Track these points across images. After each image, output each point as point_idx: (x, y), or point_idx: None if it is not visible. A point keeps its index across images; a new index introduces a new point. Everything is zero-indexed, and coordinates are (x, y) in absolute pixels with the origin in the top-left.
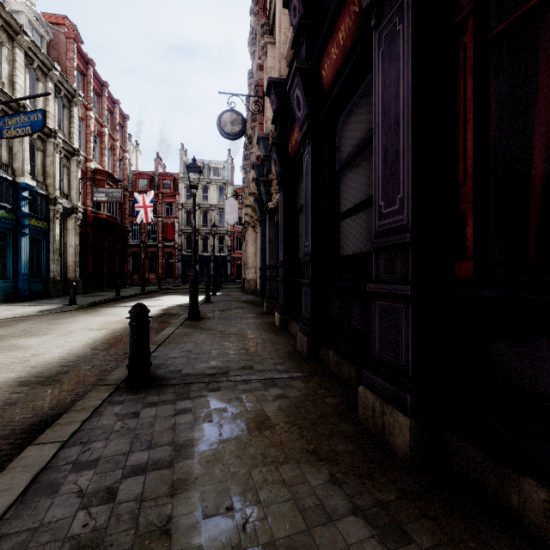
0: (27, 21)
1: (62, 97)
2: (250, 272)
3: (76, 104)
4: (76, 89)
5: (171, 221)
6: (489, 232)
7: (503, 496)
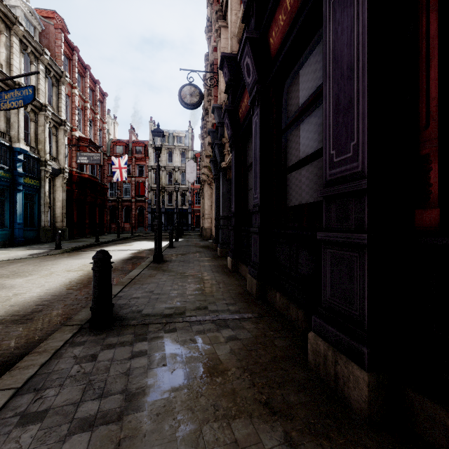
0: (22, 15)
1: (51, 77)
2: (207, 222)
3: (63, 83)
4: (63, 71)
5: (142, 180)
6: None
7: None
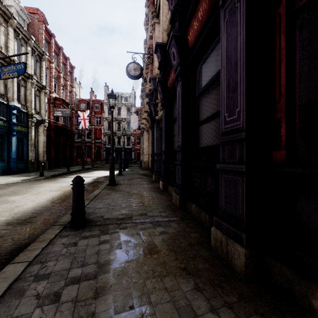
0: (15, 11)
1: (36, 55)
2: (145, 157)
3: (44, 59)
4: (44, 51)
5: (99, 127)
6: (295, 131)
7: (306, 300)
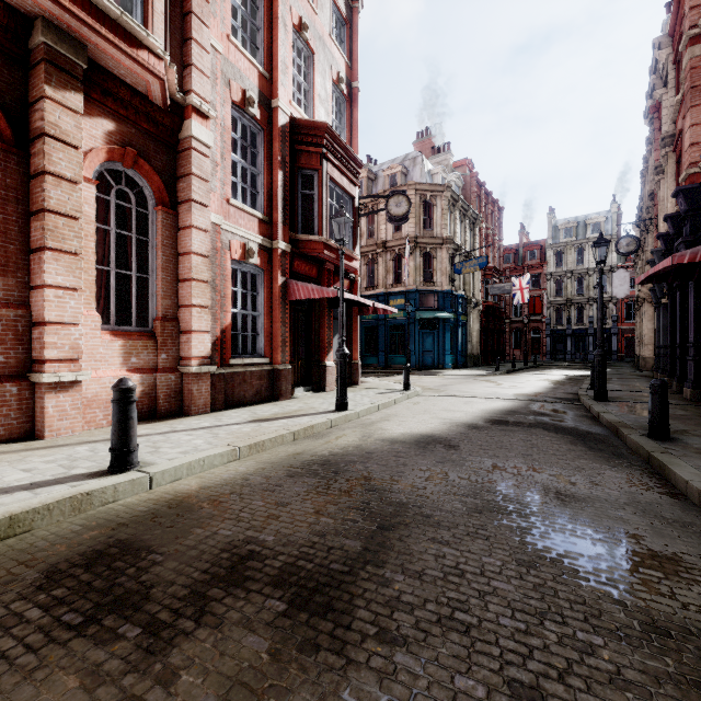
0: (454, 185)
1: (470, 224)
2: (646, 349)
3: (477, 224)
4: (478, 214)
5: (537, 293)
6: None
7: None
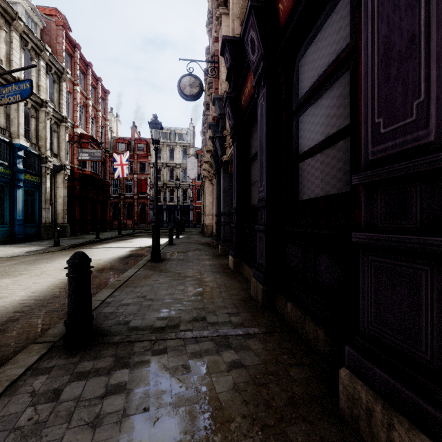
0: (23, 11)
1: (52, 74)
2: (208, 219)
3: (65, 80)
4: (65, 68)
5: (144, 177)
6: None
7: None
